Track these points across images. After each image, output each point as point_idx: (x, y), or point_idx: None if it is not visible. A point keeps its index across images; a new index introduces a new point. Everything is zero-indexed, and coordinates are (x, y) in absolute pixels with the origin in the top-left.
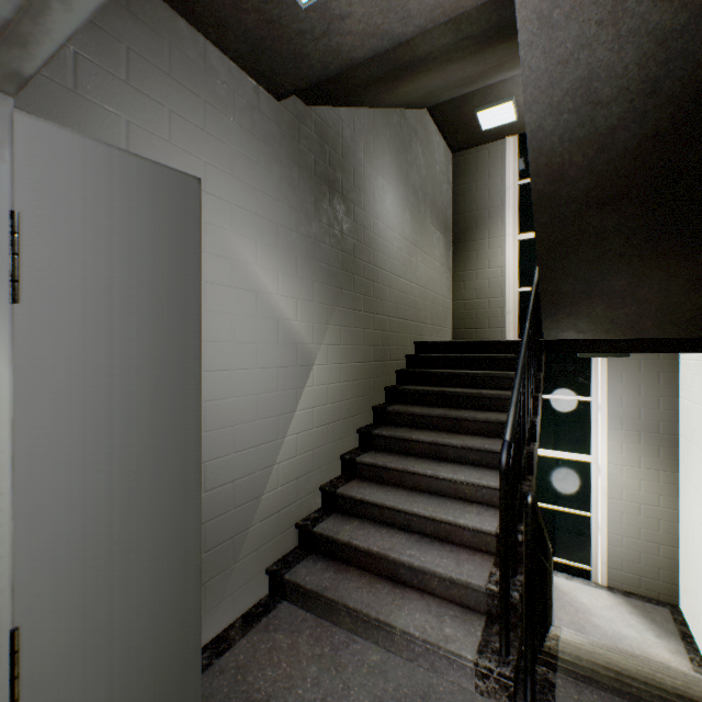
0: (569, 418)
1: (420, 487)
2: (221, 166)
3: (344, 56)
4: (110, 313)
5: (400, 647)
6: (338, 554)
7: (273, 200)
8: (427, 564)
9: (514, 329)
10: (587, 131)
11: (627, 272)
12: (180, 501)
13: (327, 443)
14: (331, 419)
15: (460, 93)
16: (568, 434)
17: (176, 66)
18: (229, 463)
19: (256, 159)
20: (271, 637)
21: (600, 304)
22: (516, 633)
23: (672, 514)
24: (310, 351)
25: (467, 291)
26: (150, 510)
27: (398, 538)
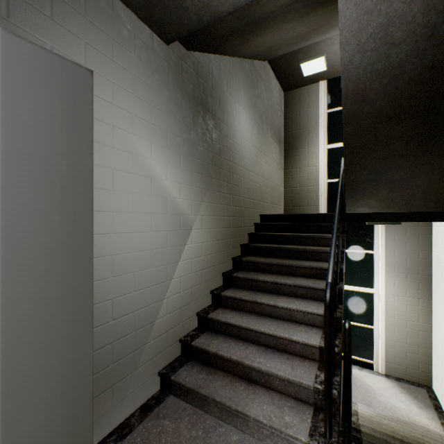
0: (360, 264)
1: (265, 313)
2: (124, 86)
3: (213, 10)
4: (2, 178)
5: (253, 430)
6: (209, 361)
7: (163, 113)
8: (271, 369)
9: (324, 207)
10: (383, 64)
11: (405, 166)
12: (73, 341)
13: (201, 283)
14: (204, 266)
15: (290, 50)
16: (359, 275)
17: (90, 11)
18: (131, 299)
19: (150, 84)
20: (160, 423)
21: (385, 188)
22: (335, 420)
23: (428, 327)
24: (190, 220)
25: (294, 182)
26: (44, 351)
27: (250, 349)
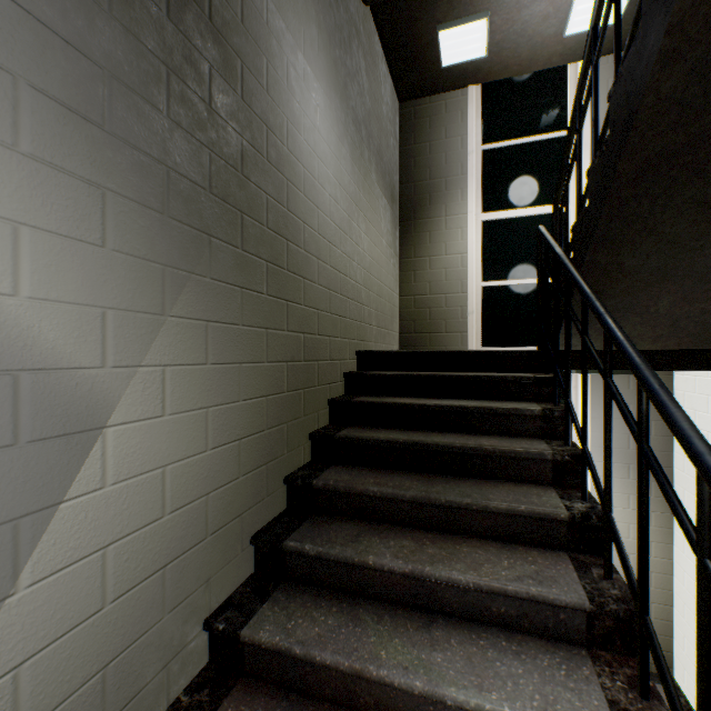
0: None
1: None
2: None
3: None
4: None
5: None
6: None
7: None
8: None
9: (477, 334)
10: None
11: None
12: None
13: (160, 617)
14: (176, 548)
15: None
16: None
17: None
18: None
19: None
20: None
21: (673, 293)
22: None
23: (666, 565)
24: (91, 388)
25: (419, 283)
26: None
27: None
